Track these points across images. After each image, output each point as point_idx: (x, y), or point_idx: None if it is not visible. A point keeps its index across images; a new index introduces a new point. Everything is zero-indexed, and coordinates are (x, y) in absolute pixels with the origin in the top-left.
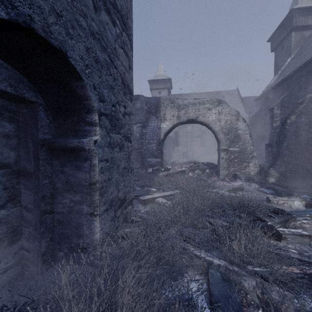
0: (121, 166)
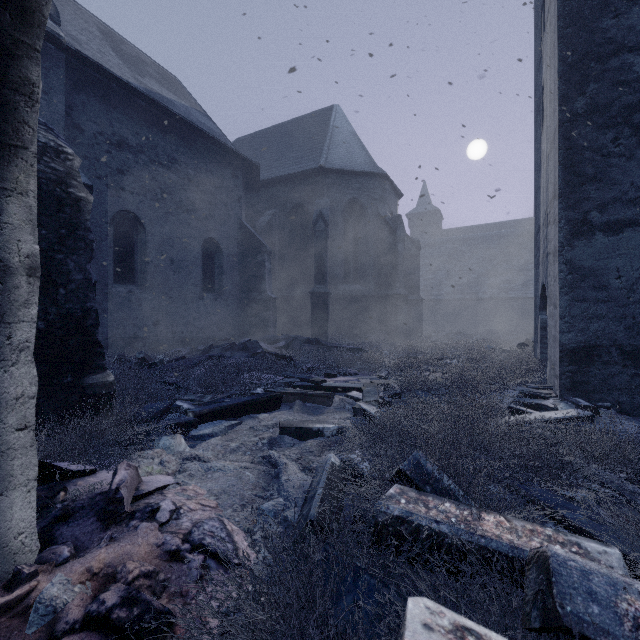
0: (552, 334)
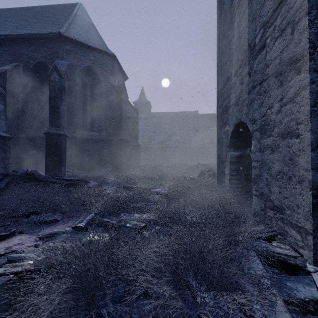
0: (274, 169)
